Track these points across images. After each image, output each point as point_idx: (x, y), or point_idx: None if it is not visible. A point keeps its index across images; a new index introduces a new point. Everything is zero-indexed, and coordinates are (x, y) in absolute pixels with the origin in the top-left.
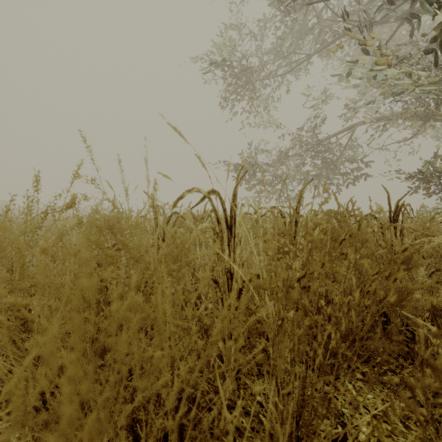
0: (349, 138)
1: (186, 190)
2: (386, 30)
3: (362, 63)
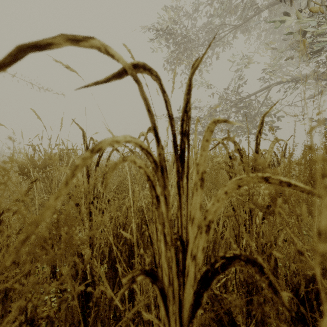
0: (266, 96)
1: (61, 34)
2: (294, 11)
3: (286, 23)
